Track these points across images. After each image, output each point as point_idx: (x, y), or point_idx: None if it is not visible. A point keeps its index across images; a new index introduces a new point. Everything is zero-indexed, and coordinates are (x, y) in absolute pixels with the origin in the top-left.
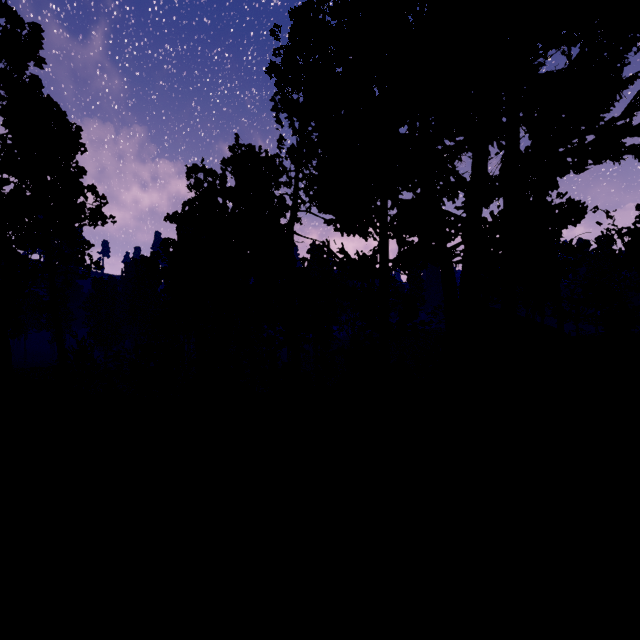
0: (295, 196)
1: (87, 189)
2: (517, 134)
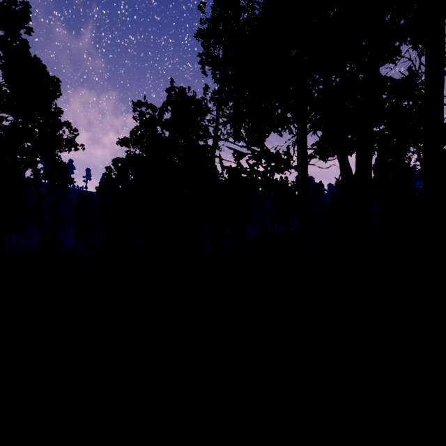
0: (216, 127)
1: (63, 124)
2: (443, 17)
